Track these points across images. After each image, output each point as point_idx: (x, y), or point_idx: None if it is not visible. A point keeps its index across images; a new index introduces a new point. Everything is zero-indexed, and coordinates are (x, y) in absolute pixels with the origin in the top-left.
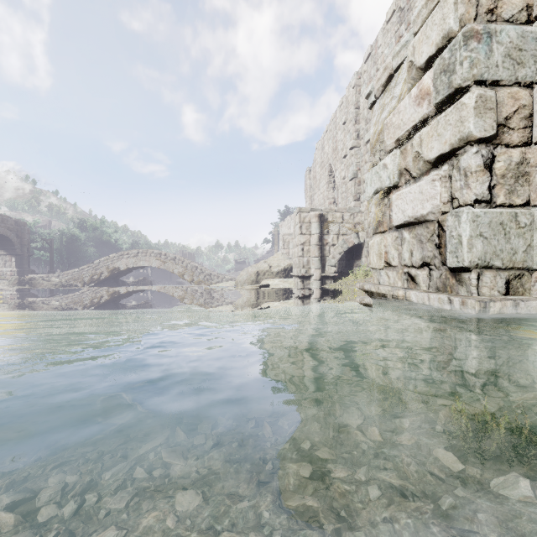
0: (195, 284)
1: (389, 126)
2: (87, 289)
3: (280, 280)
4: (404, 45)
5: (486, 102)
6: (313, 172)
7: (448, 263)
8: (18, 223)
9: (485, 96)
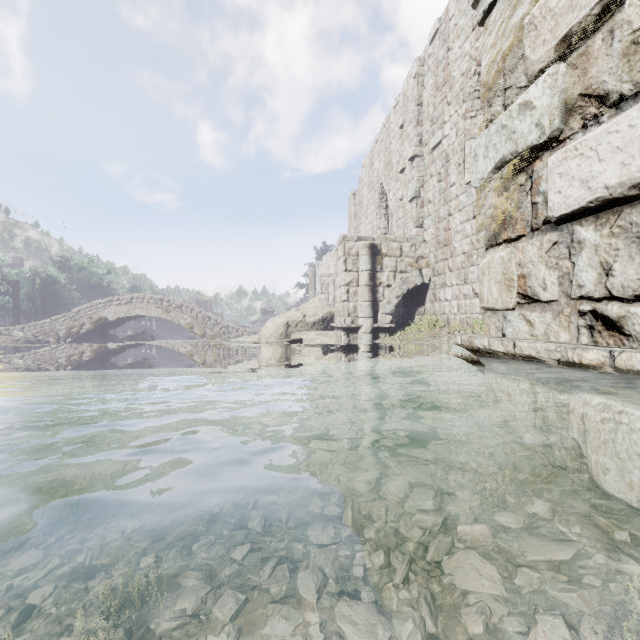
0: (208, 339)
1: (540, 20)
2: (63, 345)
3: (317, 333)
4: None
5: None
6: (359, 196)
7: None
8: None
9: None
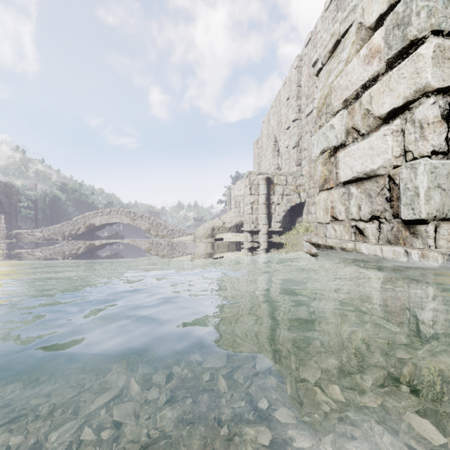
0: (160, 238)
1: (337, 88)
2: (67, 242)
3: (232, 234)
4: (352, 10)
5: (444, 52)
6: (260, 142)
7: (402, 216)
8: (7, 186)
9: (443, 46)
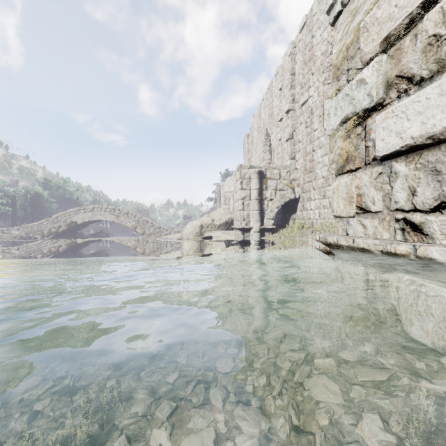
0: (146, 236)
1: (370, 25)
2: (46, 240)
3: (222, 232)
4: None
5: None
6: (251, 137)
7: None
8: None
9: None
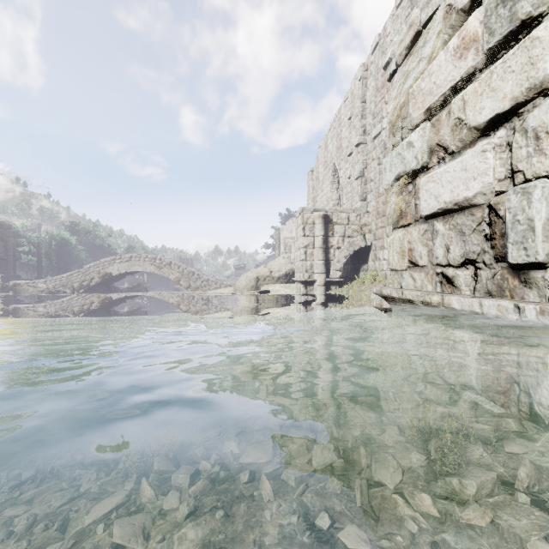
0: (192, 291)
1: (416, 94)
2: (77, 295)
3: (282, 286)
4: None
5: None
6: (316, 172)
7: (510, 258)
8: (3, 226)
9: None
